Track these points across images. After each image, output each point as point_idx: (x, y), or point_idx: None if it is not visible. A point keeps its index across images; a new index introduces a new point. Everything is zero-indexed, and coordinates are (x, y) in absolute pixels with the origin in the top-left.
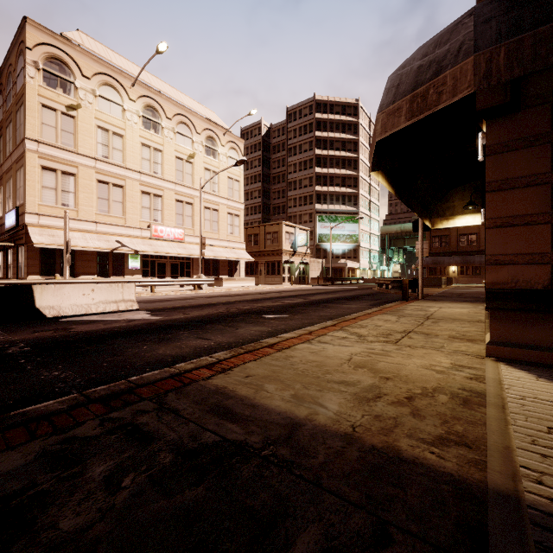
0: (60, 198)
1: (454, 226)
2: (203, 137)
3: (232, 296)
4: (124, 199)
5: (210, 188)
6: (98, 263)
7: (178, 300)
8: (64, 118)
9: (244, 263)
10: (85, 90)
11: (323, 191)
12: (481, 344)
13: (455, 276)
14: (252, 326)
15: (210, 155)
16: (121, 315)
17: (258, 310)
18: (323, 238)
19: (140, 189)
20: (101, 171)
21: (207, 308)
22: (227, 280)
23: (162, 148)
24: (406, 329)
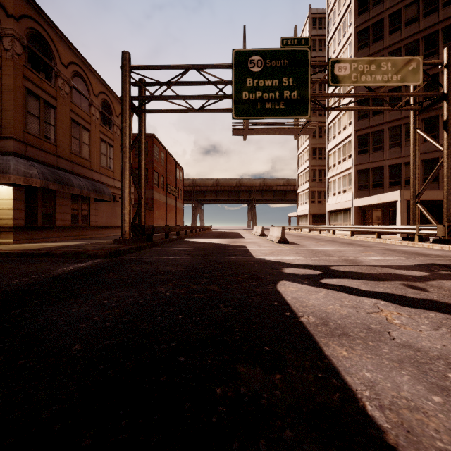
0: None
1: None
2: None
3: None
4: None
5: None
6: None
7: None
8: None
9: None
10: None
11: None
12: None
13: None
14: None
15: None
16: None
17: None
18: None
19: None
20: None
21: None
22: None
23: None
24: None
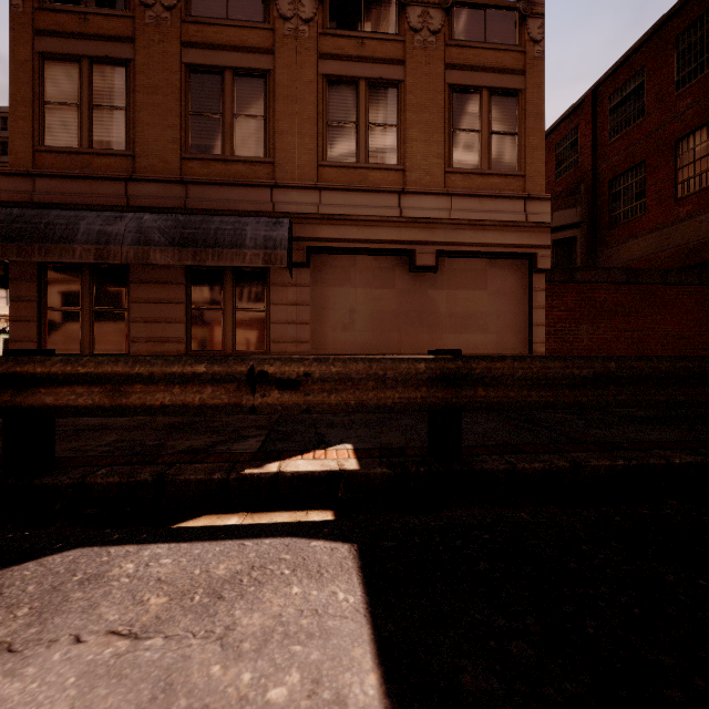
0: None
1: None
2: None
3: None
4: None
5: None
6: None
7: None
8: None
9: None
10: None
11: None
12: None
13: None
14: None
15: None
16: None
17: None
18: None
19: None
20: None
21: None
22: None
23: None
24: None
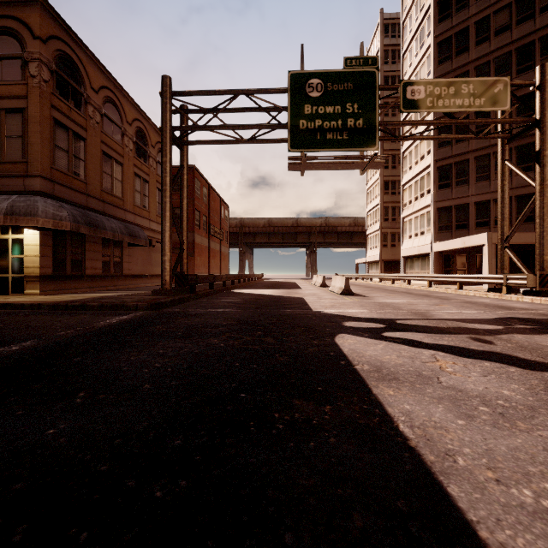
0: None
1: None
2: None
3: None
4: None
5: None
6: None
7: None
8: None
9: None
10: None
11: None
12: (21, 296)
13: None
14: None
15: None
16: None
17: None
18: None
19: None
20: None
21: None
22: None
23: None
24: None
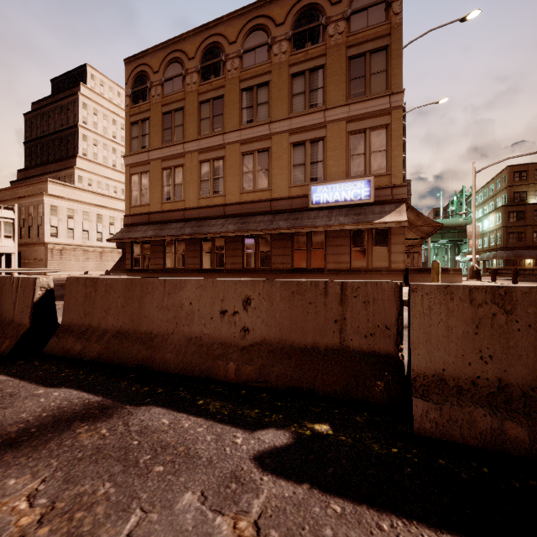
0: None
1: (530, 224)
2: None
3: None
4: None
5: None
6: None
7: None
8: None
9: None
10: None
11: None
12: None
13: (531, 267)
14: None
15: None
16: None
17: None
18: None
19: None
20: None
21: None
22: None
23: None
24: None
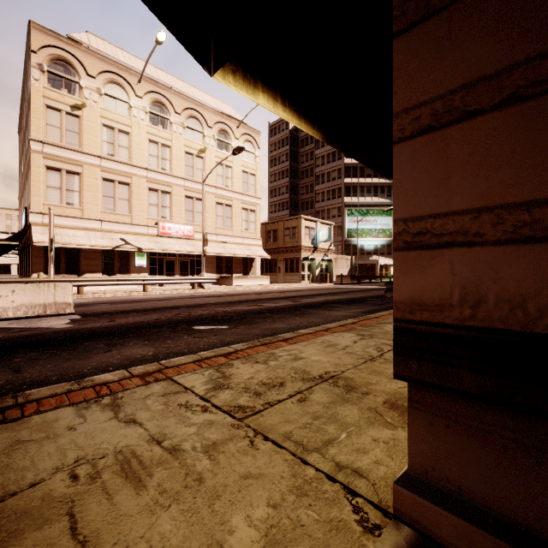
0: (65, 197)
1: None
2: (215, 131)
3: (220, 297)
4: (131, 196)
5: (222, 183)
6: (103, 262)
7: (153, 300)
8: (69, 118)
9: (264, 261)
10: (91, 89)
11: (353, 183)
12: None
13: None
14: (141, 345)
15: (222, 149)
16: (37, 321)
17: (207, 317)
18: (353, 234)
19: (147, 186)
20: (106, 169)
21: (155, 313)
22: (238, 278)
23: (171, 143)
24: (331, 370)
